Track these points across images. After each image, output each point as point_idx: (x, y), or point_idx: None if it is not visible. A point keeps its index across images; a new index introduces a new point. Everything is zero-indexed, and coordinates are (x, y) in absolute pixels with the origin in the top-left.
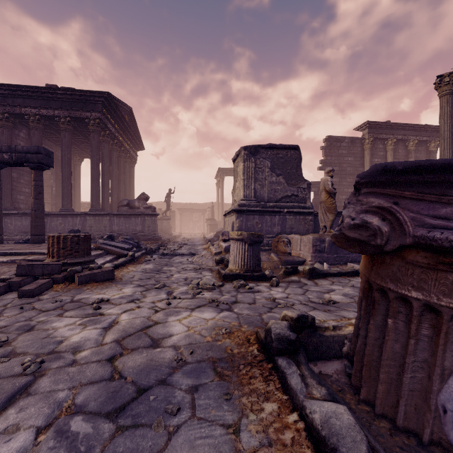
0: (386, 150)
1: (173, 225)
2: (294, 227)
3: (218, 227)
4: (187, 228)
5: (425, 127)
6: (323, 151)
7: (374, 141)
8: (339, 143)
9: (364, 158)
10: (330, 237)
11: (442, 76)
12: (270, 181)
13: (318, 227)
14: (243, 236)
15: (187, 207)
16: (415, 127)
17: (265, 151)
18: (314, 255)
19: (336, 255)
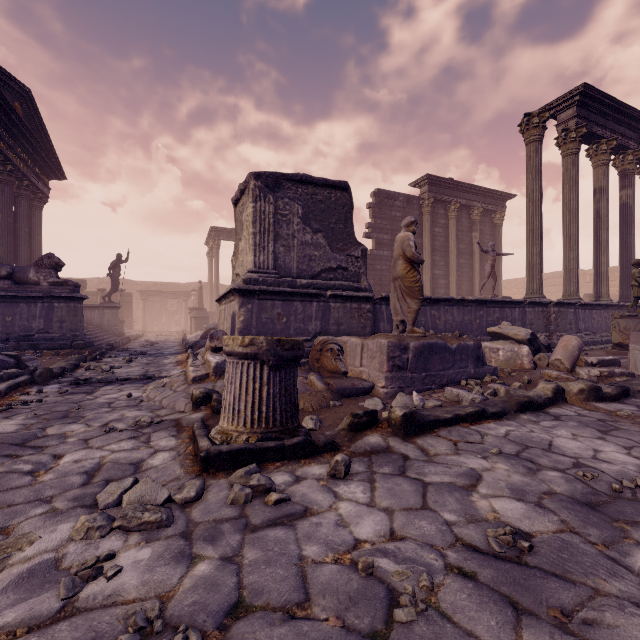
0: (448, 217)
1: (128, 318)
2: (343, 322)
3: (210, 321)
4: (158, 323)
5: (491, 192)
6: (371, 211)
7: (434, 204)
8: (392, 201)
9: (423, 225)
10: (416, 341)
11: (531, 115)
12: (301, 241)
13: (380, 322)
14: (258, 346)
15: (157, 288)
16: (481, 191)
17: (292, 185)
18: (391, 376)
19: (425, 374)
